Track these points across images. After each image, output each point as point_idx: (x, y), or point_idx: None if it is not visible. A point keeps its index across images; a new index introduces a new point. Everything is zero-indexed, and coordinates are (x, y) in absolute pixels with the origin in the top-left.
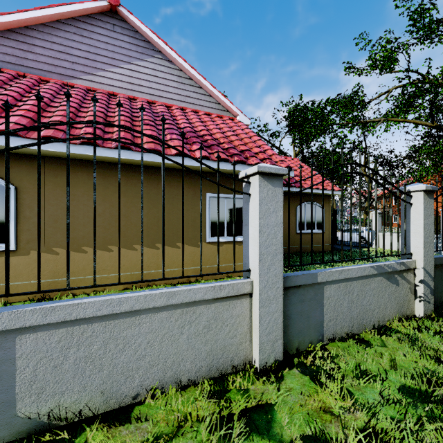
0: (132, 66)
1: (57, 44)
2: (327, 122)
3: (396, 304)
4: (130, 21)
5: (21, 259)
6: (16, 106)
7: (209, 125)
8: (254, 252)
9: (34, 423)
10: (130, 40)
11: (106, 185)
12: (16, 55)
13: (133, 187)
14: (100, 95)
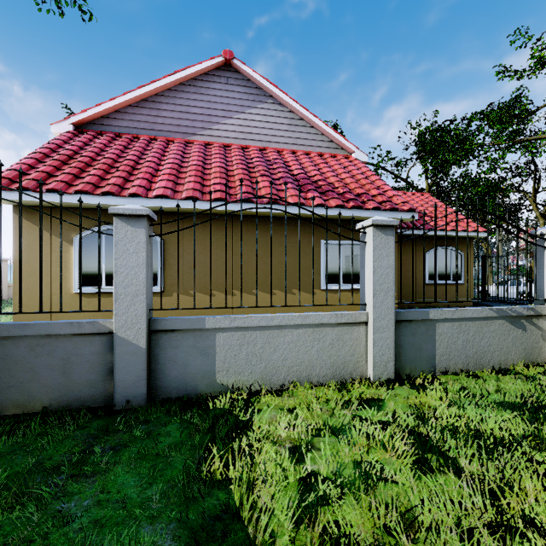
0: (244, 115)
1: (179, 106)
2: (471, 145)
3: (522, 349)
4: (243, 71)
5: (167, 299)
6: (159, 171)
7: (322, 168)
8: (369, 289)
9: (225, 388)
10: (242, 90)
11: (231, 236)
12: (148, 121)
13: (253, 236)
14: (218, 149)
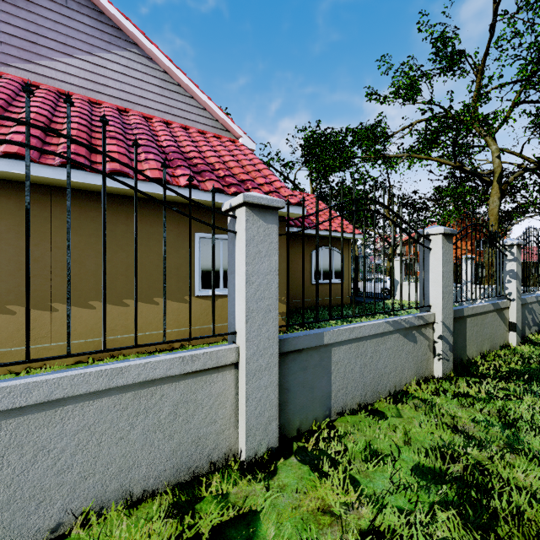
0: (95, 59)
1: None
2: (347, 154)
3: (414, 364)
4: None
5: None
6: None
7: (202, 146)
8: (240, 309)
9: None
10: (92, 23)
11: (48, 218)
12: None
13: (90, 221)
14: (44, 92)
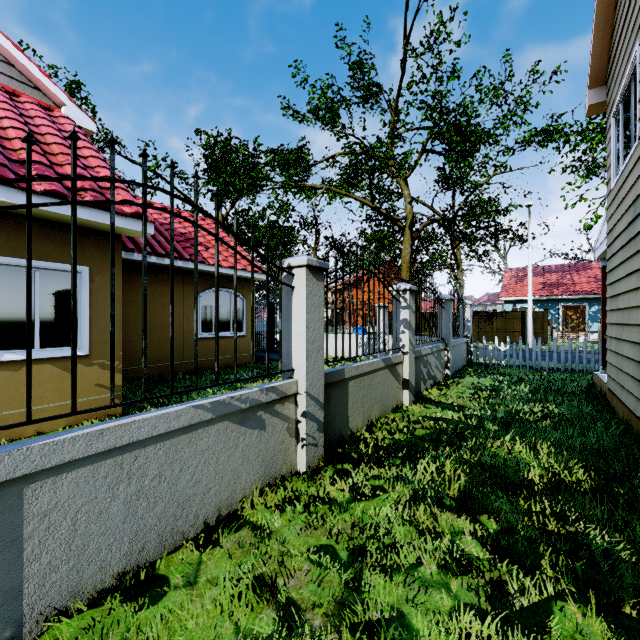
0: None
1: None
2: (258, 174)
3: (260, 463)
4: None
5: None
6: None
7: None
8: None
9: None
10: None
11: None
12: None
13: None
14: None
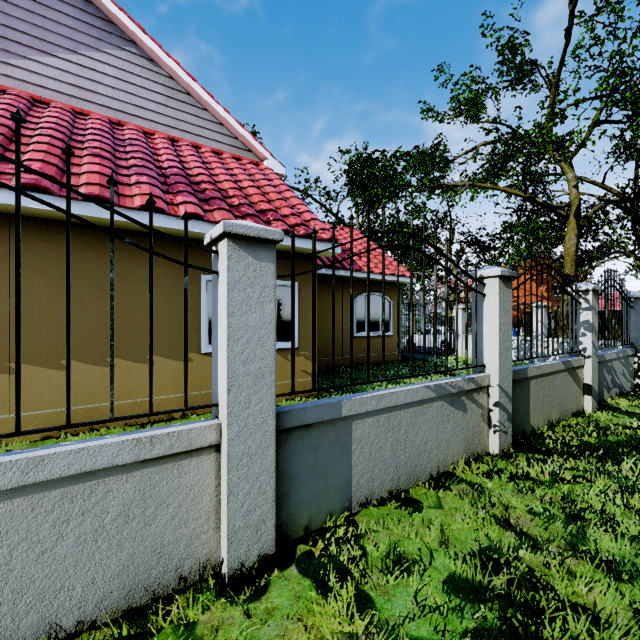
0: (80, 59)
1: None
2: (399, 181)
3: (463, 439)
4: None
5: None
6: None
7: (215, 168)
8: (222, 374)
9: None
10: (76, 14)
11: (5, 255)
12: None
13: (63, 260)
14: (11, 98)
